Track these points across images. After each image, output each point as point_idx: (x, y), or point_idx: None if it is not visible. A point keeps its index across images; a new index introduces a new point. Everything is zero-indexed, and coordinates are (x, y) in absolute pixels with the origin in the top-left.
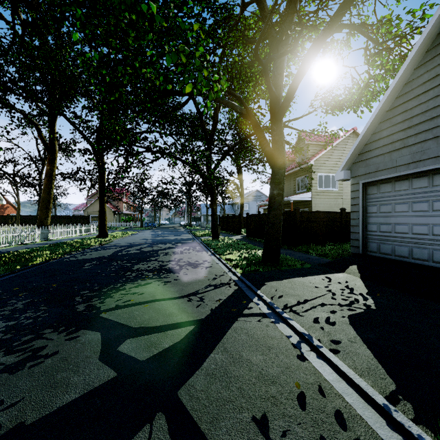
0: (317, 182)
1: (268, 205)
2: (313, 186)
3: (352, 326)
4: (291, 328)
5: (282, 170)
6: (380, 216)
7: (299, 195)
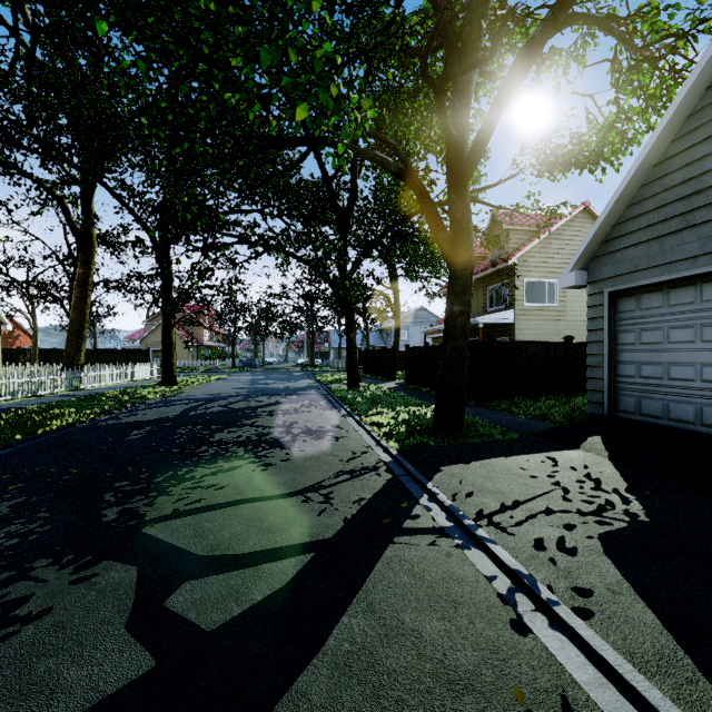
0: (523, 293)
1: (444, 332)
2: (517, 300)
3: (610, 558)
4: (494, 559)
5: (469, 271)
6: (641, 349)
7: (493, 315)
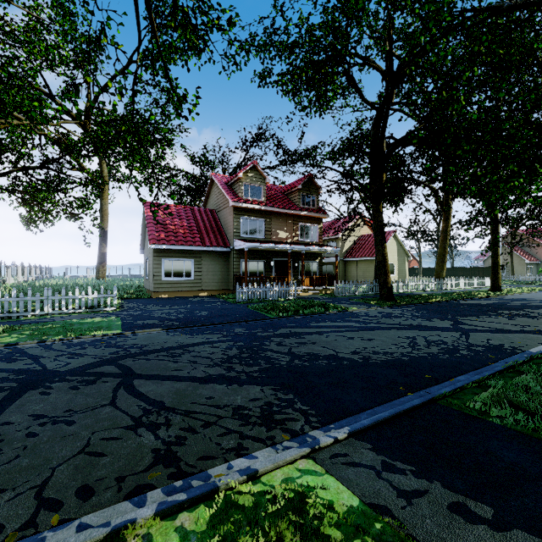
0: None
1: None
2: None
3: None
4: None
5: None
6: None
7: None
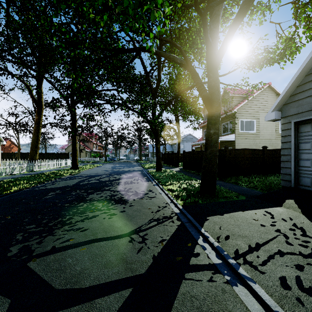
0: (239, 126)
1: (205, 143)
2: (236, 129)
3: None
4: (256, 296)
5: (218, 112)
6: None
7: (225, 136)
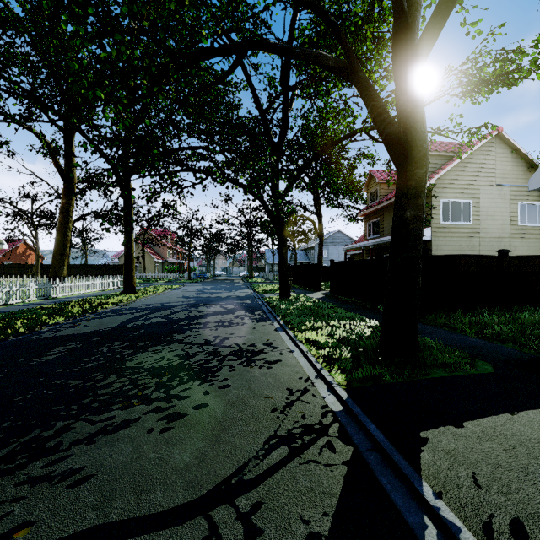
0: (439, 212)
1: (392, 241)
2: (434, 219)
3: None
4: None
5: (423, 170)
6: None
7: None
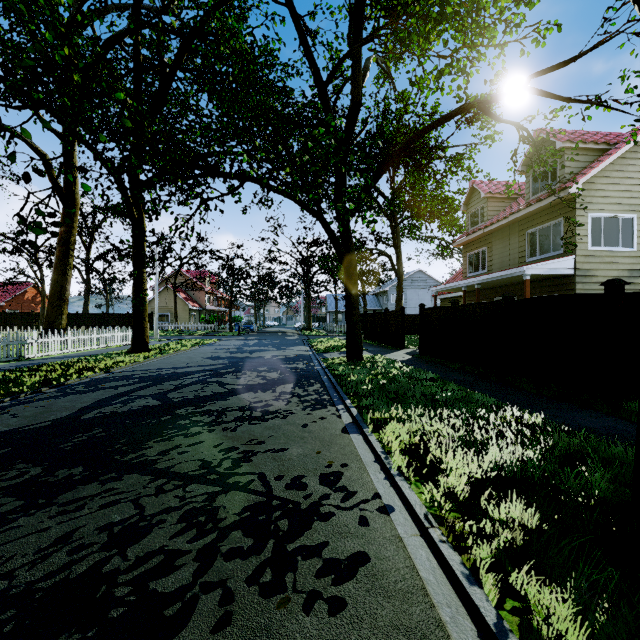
0: (587, 233)
1: None
2: (579, 243)
3: None
4: None
5: None
6: None
7: (545, 263)
